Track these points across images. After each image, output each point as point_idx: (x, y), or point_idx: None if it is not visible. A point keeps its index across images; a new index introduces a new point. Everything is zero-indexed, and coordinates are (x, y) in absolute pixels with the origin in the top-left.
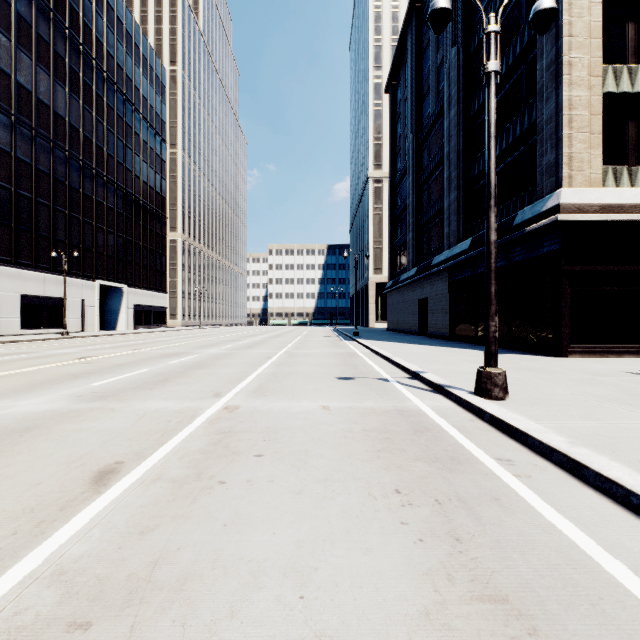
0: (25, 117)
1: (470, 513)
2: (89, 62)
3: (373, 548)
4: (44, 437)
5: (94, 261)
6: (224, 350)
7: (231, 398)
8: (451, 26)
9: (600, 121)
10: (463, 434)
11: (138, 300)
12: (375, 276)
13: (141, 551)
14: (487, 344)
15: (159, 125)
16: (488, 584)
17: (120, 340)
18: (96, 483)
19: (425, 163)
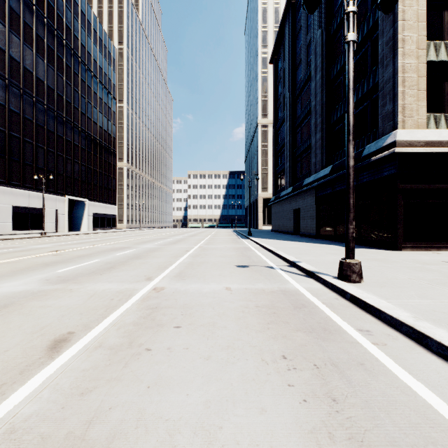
0: (15, 80)
1: (342, 376)
2: (61, 42)
3: (267, 408)
4: (17, 312)
5: (64, 182)
6: (155, 245)
7: (159, 281)
8: (317, 15)
9: (425, 81)
10: (331, 309)
11: (96, 210)
12: (263, 193)
13: (79, 411)
14: (347, 242)
15: (111, 87)
16: (363, 442)
17: (82, 238)
18: (51, 350)
19: (298, 113)
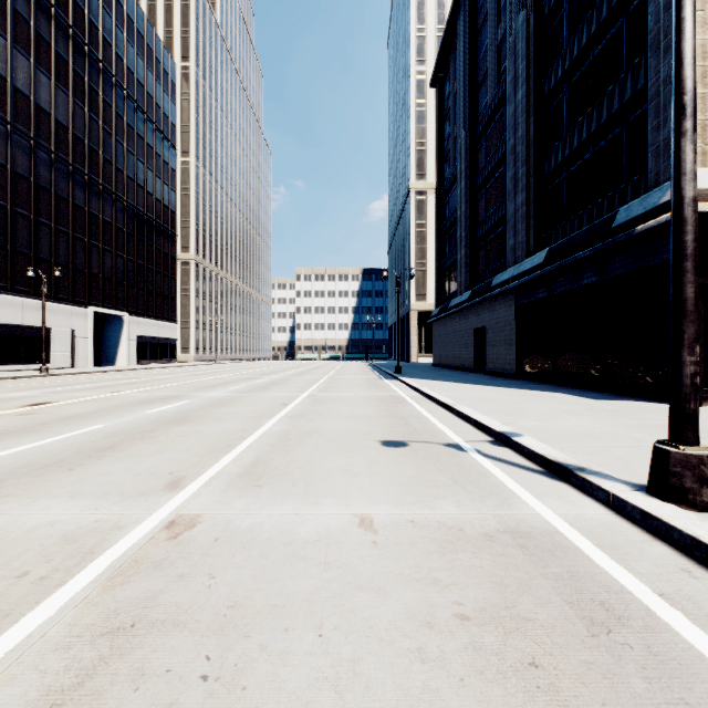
0: None
1: None
2: (81, 48)
3: None
4: None
5: (87, 284)
6: (229, 393)
7: (194, 493)
8: None
9: None
10: None
11: (142, 331)
12: (418, 303)
13: None
14: (678, 398)
15: (167, 128)
16: None
17: (108, 378)
18: None
19: (481, 164)
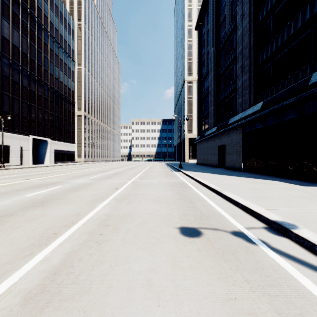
0: None
1: None
2: (25, 10)
3: None
4: None
5: (29, 124)
6: (89, 180)
7: None
8: None
9: None
10: None
11: (57, 147)
12: (188, 134)
13: None
14: None
15: (70, 51)
16: None
17: (32, 171)
18: None
19: (221, 64)
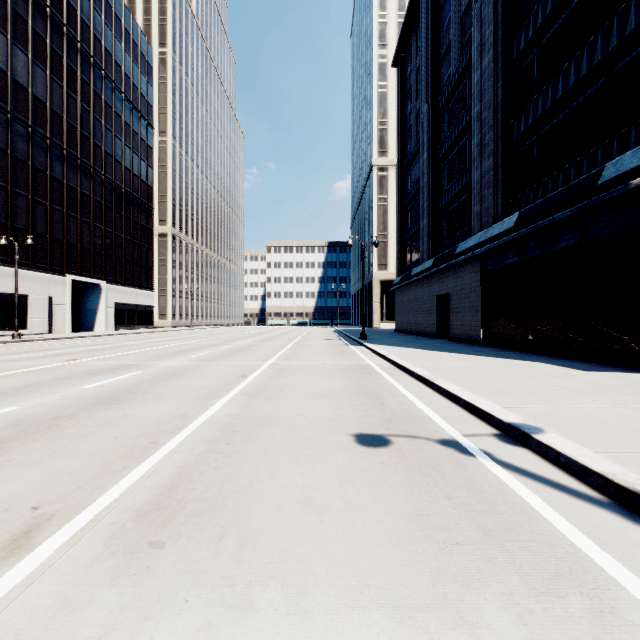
0: None
1: None
2: (59, 28)
3: None
4: None
5: (65, 253)
6: (189, 361)
7: (36, 569)
8: None
9: None
10: None
11: (120, 298)
12: (380, 272)
13: None
14: None
15: (145, 108)
16: None
17: (76, 344)
18: None
19: (443, 136)
